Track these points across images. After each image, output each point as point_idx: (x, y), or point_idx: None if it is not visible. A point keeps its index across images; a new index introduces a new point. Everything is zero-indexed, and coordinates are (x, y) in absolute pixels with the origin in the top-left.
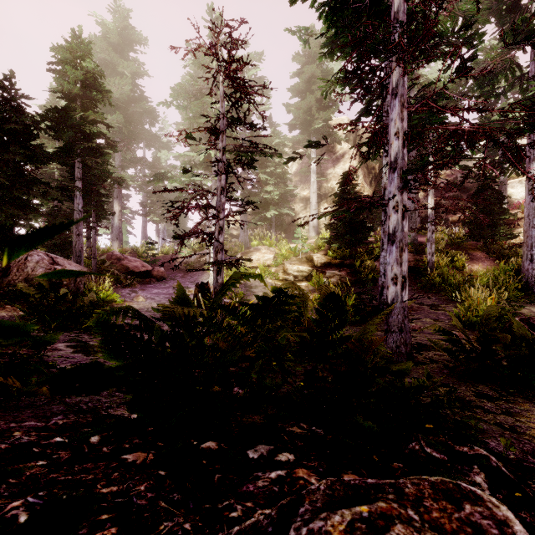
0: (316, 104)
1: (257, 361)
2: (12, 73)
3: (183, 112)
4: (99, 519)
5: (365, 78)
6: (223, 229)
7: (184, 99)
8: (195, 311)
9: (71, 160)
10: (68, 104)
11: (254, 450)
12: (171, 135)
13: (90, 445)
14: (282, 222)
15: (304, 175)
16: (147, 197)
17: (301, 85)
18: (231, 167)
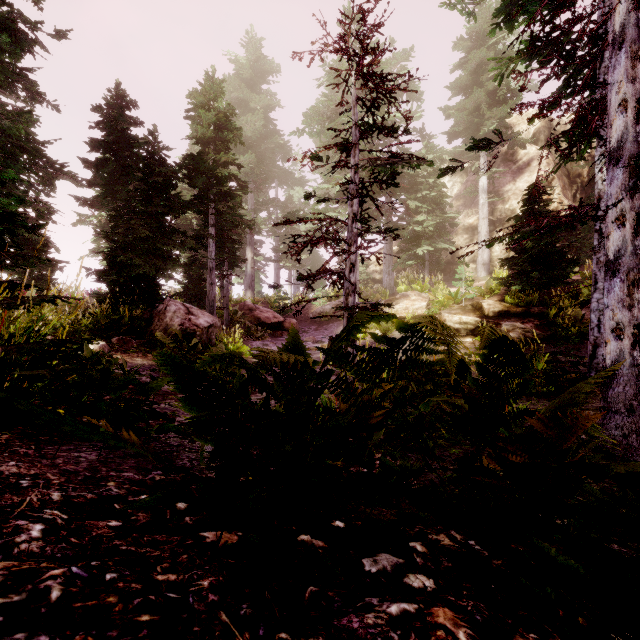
0: (487, 100)
1: (398, 435)
2: (155, 127)
3: (317, 140)
4: (137, 619)
5: (565, 40)
6: (355, 266)
7: (317, 123)
8: (297, 357)
9: (205, 207)
10: (202, 150)
11: (373, 560)
12: (295, 159)
13: (174, 511)
14: (439, 260)
15: (470, 196)
16: (280, 241)
17: (465, 79)
18: (366, 188)
